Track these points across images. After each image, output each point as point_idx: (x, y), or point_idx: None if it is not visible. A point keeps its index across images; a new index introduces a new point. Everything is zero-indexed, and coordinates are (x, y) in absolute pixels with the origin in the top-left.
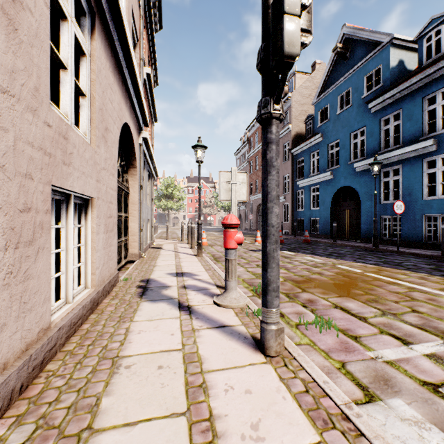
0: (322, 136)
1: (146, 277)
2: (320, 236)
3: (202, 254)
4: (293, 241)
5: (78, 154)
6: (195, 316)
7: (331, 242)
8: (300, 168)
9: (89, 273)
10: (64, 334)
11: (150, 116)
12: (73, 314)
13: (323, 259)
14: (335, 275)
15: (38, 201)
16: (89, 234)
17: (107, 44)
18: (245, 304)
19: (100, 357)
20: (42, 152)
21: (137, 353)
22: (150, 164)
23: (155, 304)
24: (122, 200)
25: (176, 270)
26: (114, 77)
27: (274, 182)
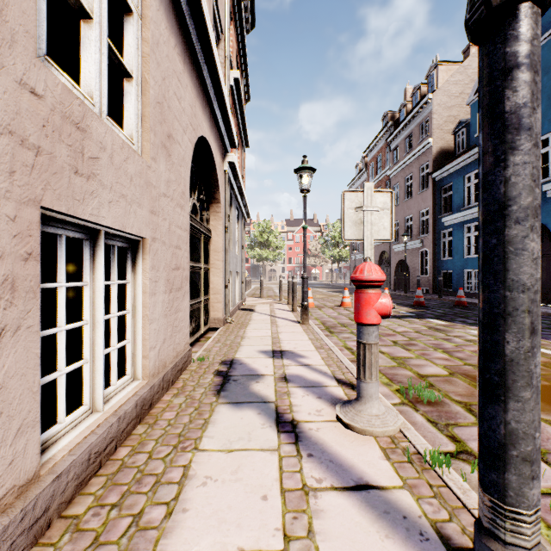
0: None
1: (230, 355)
2: None
3: (308, 321)
4: (439, 303)
5: (111, 163)
6: (307, 448)
7: None
8: (447, 199)
9: (138, 356)
10: (71, 480)
11: (240, 138)
12: (95, 438)
13: None
14: (543, 368)
15: (0, 235)
16: (139, 296)
17: (172, 10)
18: (398, 428)
19: (120, 550)
20: (14, 139)
21: (192, 550)
22: (240, 200)
23: (237, 411)
24: (201, 247)
25: (272, 347)
26: (184, 65)
27: (528, 171)
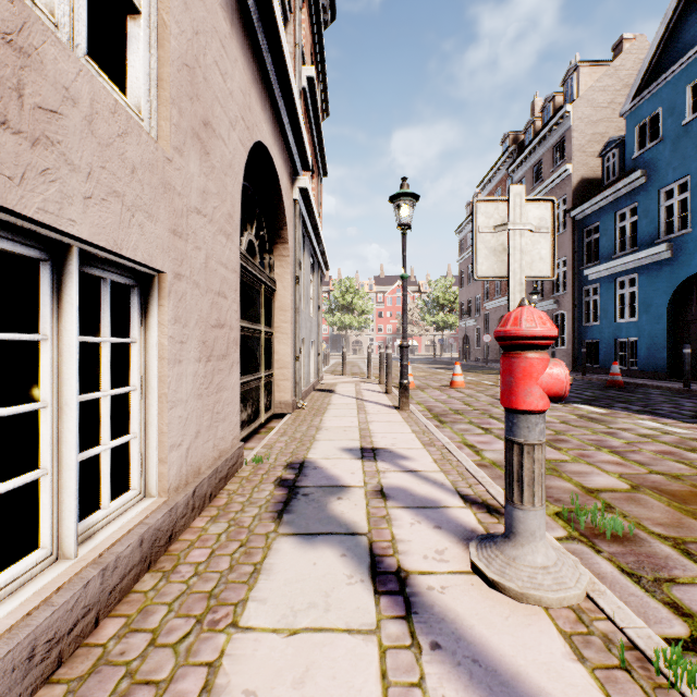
0: (646, 174)
1: (300, 455)
2: (640, 374)
3: (409, 406)
4: (583, 383)
5: (91, 131)
6: (428, 630)
7: (679, 388)
8: (591, 244)
9: (152, 459)
10: None
11: (316, 164)
12: (47, 614)
13: (693, 429)
14: None
15: None
16: (153, 363)
17: None
18: (583, 591)
19: None
20: None
21: None
22: (315, 244)
23: (308, 550)
24: (260, 302)
25: (361, 442)
26: (232, 27)
27: None
